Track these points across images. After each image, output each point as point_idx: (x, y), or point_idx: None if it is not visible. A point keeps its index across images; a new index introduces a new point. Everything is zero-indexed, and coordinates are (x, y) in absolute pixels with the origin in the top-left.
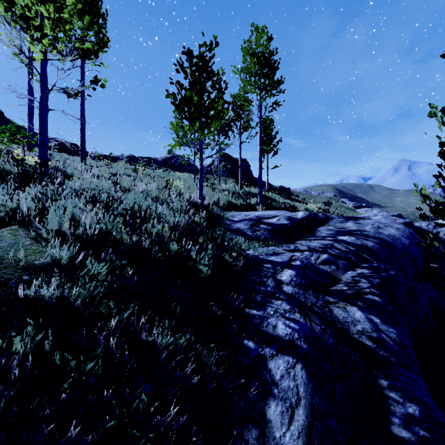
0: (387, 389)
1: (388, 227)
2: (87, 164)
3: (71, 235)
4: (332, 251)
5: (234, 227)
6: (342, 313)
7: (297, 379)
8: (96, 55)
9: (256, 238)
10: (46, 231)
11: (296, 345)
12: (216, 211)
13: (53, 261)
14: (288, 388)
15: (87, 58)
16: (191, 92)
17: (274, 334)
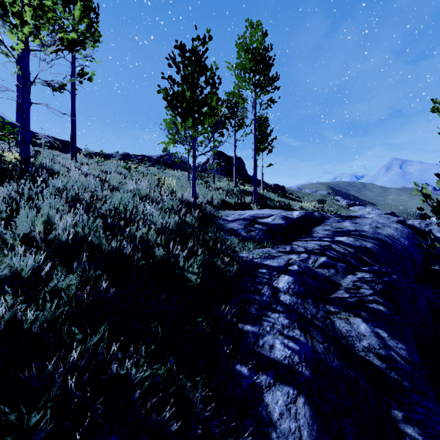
0: (403, 423)
1: (386, 226)
2: (78, 161)
3: (43, 240)
4: (330, 253)
5: (228, 227)
6: (345, 325)
7: (300, 419)
8: (83, 48)
9: (251, 239)
10: (13, 236)
11: (297, 372)
12: (209, 210)
13: (14, 273)
14: (288, 431)
15: (73, 49)
16: (183, 87)
17: (271, 357)
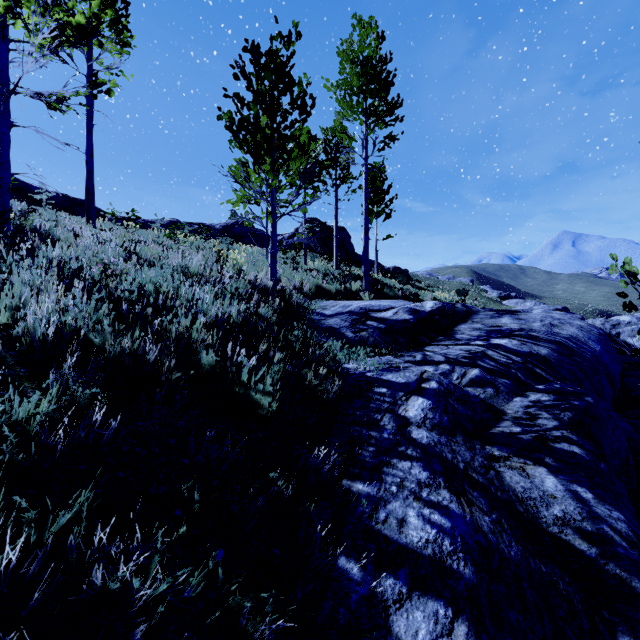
0: None
1: (566, 324)
2: (98, 227)
3: (4, 337)
4: (484, 363)
5: (325, 325)
6: (520, 480)
7: None
8: (99, 43)
9: (361, 343)
10: None
11: (450, 571)
12: (297, 299)
13: None
14: None
15: (79, 42)
16: (257, 109)
17: (402, 542)
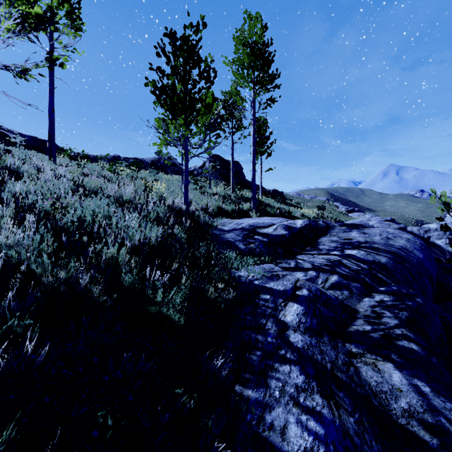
0: None
1: (397, 237)
2: (58, 163)
3: None
4: (341, 270)
5: (224, 239)
6: (373, 374)
7: None
8: (54, 29)
9: (250, 253)
10: None
11: None
12: (203, 218)
13: None
14: None
15: (38, 27)
16: (173, 79)
17: (285, 450)
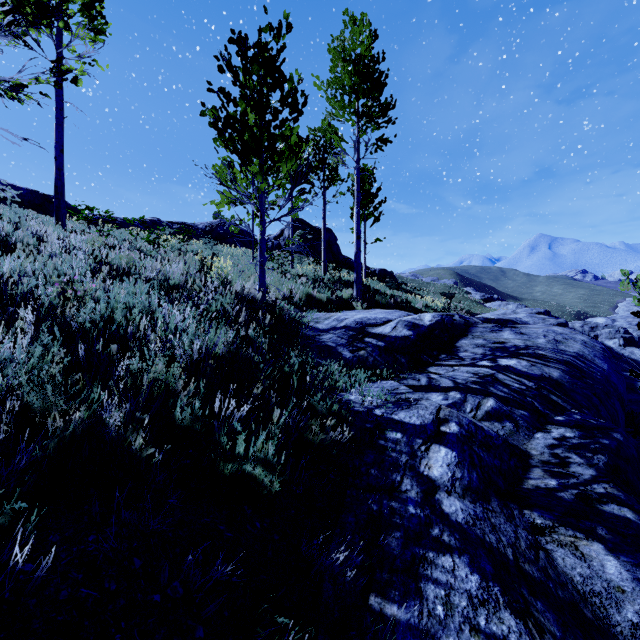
0: None
1: (569, 339)
2: (69, 229)
3: None
4: (497, 390)
5: (320, 343)
6: (575, 563)
7: None
8: (64, 25)
9: (360, 364)
10: None
11: None
12: (288, 312)
13: None
14: None
15: (39, 21)
16: (244, 105)
17: None
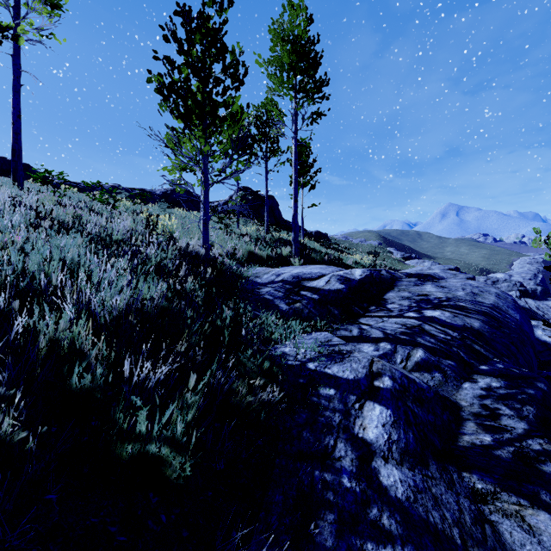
0: None
1: (485, 292)
2: (26, 190)
3: None
4: (425, 341)
5: (259, 296)
6: (524, 538)
7: None
8: None
9: (296, 315)
10: None
11: None
12: (230, 267)
13: None
14: None
15: None
16: (187, 71)
17: None
